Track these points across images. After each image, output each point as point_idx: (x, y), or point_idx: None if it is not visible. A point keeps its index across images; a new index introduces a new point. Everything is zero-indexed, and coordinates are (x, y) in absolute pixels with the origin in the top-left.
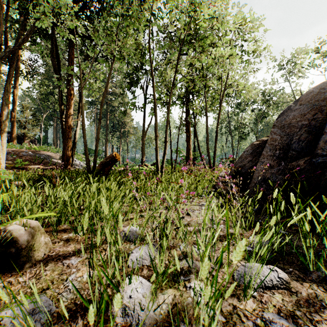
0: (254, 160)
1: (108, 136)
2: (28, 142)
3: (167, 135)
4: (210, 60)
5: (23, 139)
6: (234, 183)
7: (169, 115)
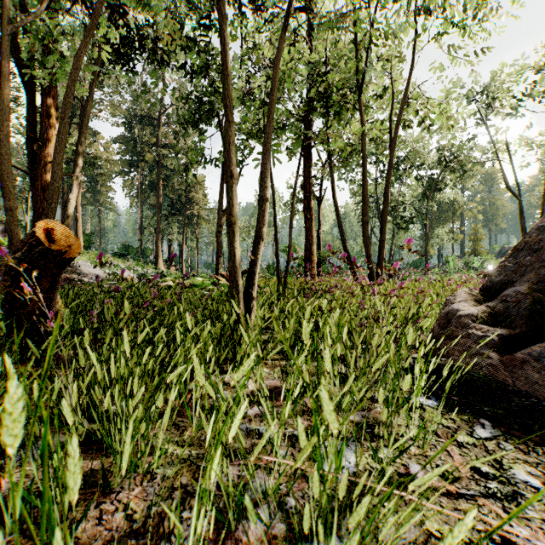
0: None
1: (160, 223)
2: (2, 232)
3: (268, 178)
4: None
5: None
6: None
7: (273, 118)
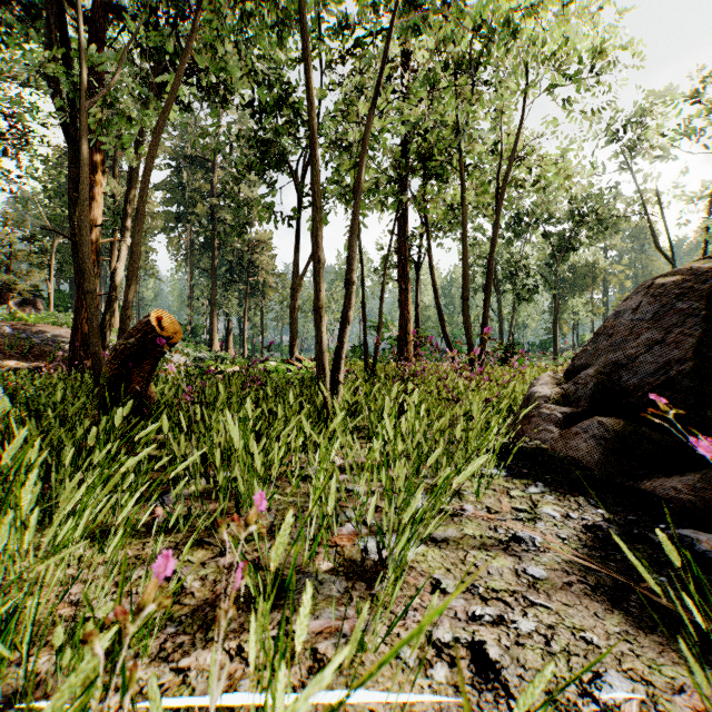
0: (671, 339)
1: (216, 293)
2: (19, 305)
3: (354, 260)
4: (498, 5)
5: (4, 298)
6: (611, 429)
7: (359, 198)
